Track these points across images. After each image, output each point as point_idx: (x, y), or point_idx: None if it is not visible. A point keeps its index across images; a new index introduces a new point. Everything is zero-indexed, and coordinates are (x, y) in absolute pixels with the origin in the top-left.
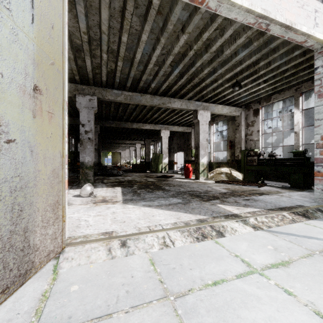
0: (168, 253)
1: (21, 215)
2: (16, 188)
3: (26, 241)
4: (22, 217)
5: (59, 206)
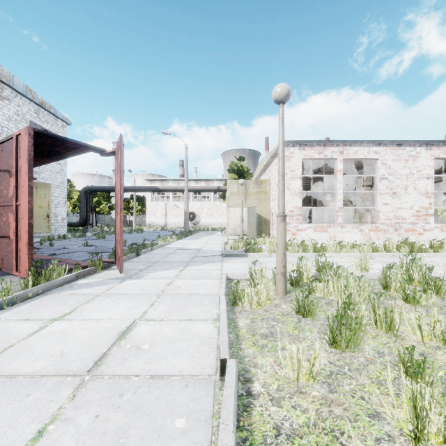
0: None
1: None
2: None
3: None
4: None
5: None
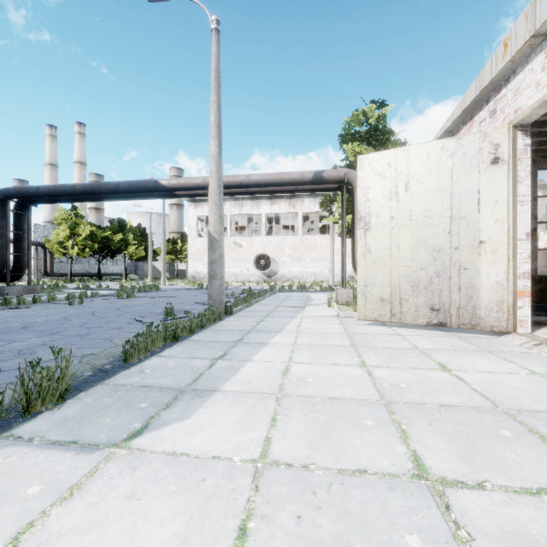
0: (544, 357)
1: (471, 299)
2: (468, 287)
3: (474, 312)
4: (472, 300)
5: (504, 304)
